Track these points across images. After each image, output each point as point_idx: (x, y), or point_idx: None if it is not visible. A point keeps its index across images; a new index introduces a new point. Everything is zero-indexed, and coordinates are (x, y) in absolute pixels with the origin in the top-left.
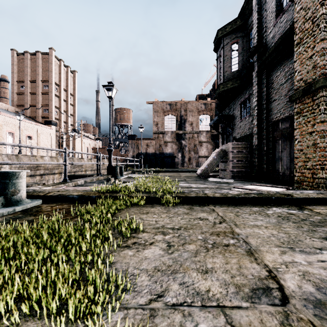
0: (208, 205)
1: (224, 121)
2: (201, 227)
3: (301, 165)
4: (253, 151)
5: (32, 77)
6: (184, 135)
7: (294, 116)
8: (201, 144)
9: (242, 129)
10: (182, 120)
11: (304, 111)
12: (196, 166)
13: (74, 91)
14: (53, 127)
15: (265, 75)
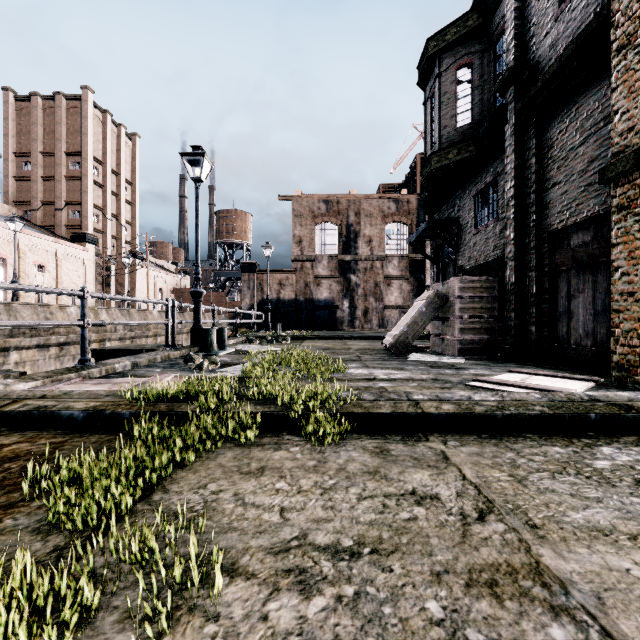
0: (425, 436)
1: (439, 234)
2: (426, 539)
3: (631, 328)
4: (506, 296)
5: (48, 146)
6: (355, 264)
7: (603, 217)
8: (388, 283)
9: (480, 248)
10: (351, 233)
11: (638, 203)
12: (379, 326)
13: (133, 174)
14: (91, 247)
15: (535, 131)
